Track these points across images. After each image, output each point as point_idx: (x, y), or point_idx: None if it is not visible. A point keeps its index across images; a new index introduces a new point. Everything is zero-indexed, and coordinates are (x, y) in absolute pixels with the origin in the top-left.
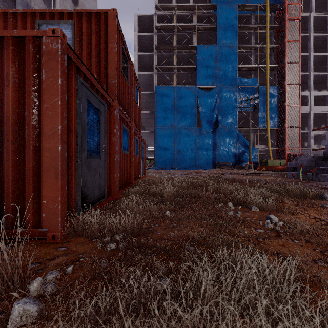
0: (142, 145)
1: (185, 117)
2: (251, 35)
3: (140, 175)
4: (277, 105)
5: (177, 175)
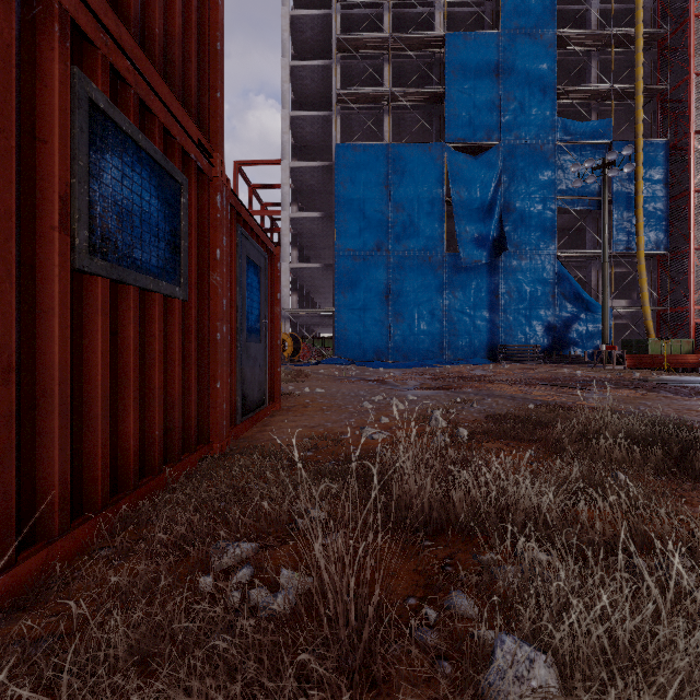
0: (247, 251)
1: (414, 225)
2: (591, 7)
3: (215, 418)
4: (664, 191)
5: (412, 396)
